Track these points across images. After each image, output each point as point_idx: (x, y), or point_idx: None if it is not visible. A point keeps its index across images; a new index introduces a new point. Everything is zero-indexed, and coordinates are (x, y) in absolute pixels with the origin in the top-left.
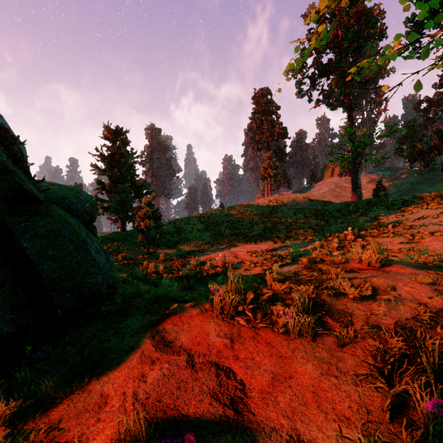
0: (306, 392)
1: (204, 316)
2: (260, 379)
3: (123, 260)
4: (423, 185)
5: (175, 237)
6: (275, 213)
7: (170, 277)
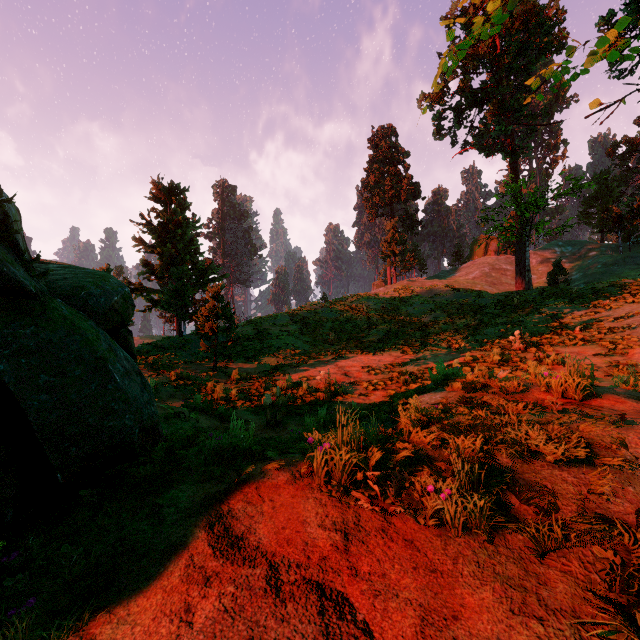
0: None
1: (298, 487)
2: (400, 621)
3: (178, 380)
4: (623, 267)
5: (256, 345)
6: (402, 309)
7: (247, 406)
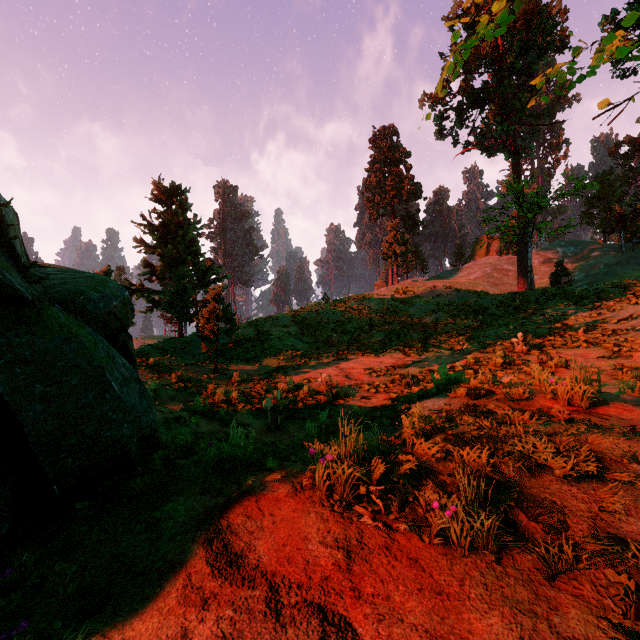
0: None
1: (299, 500)
2: None
3: (178, 382)
4: (626, 268)
5: (257, 346)
6: (404, 309)
7: (248, 409)
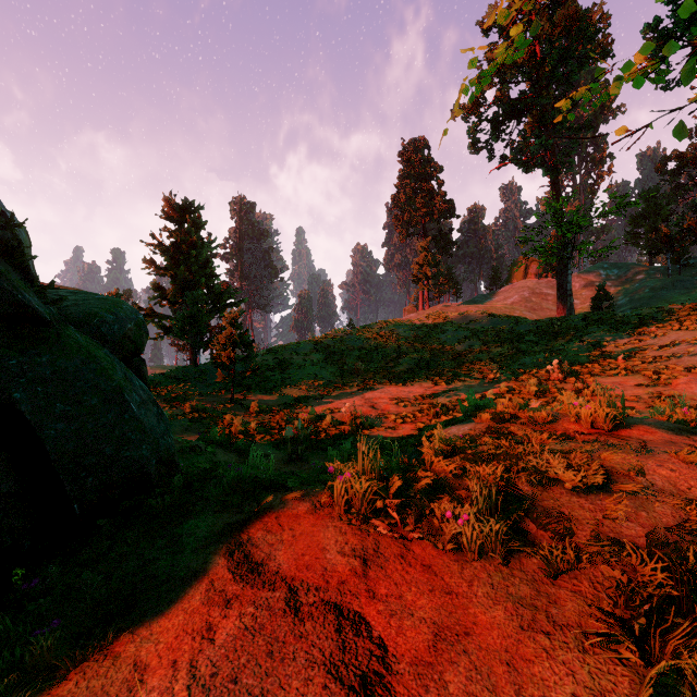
0: (494, 663)
1: (318, 516)
2: (413, 637)
3: (193, 412)
4: (672, 292)
5: (276, 375)
6: (435, 336)
7: (267, 440)
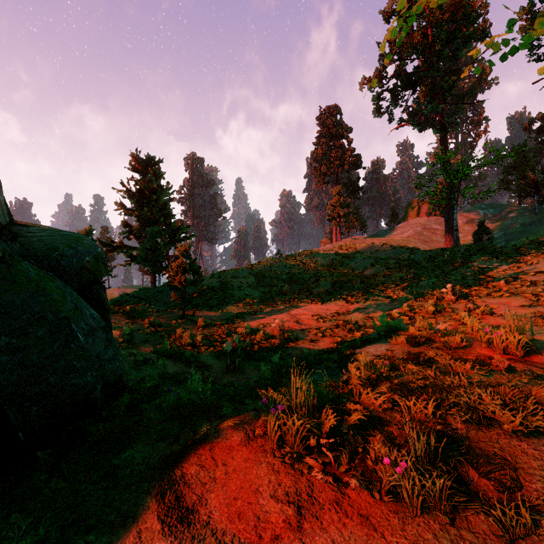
0: None
1: (251, 448)
2: None
3: (150, 327)
4: (539, 227)
5: (219, 295)
6: (346, 263)
7: (210, 351)
